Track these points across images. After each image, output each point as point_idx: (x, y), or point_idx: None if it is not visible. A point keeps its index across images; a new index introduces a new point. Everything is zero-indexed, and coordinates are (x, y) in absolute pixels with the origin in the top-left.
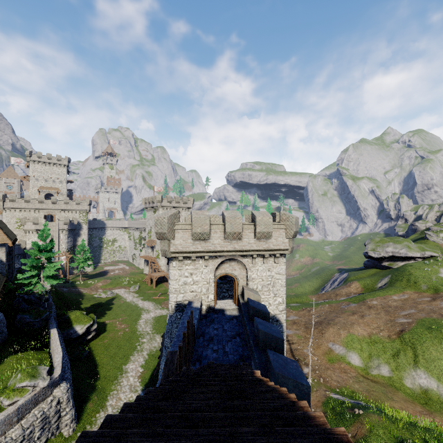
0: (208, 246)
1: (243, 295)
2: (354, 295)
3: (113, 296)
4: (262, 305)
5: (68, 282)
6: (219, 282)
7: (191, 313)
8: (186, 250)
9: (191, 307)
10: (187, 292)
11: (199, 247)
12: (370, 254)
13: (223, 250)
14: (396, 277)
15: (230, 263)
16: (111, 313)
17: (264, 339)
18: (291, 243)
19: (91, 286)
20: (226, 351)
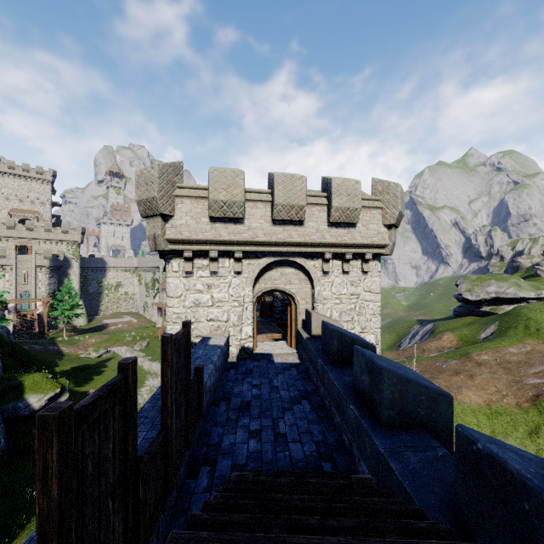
0: (240, 232)
1: (307, 325)
2: (449, 349)
3: (109, 356)
4: (354, 334)
5: (46, 338)
6: (260, 320)
7: (184, 328)
8: (198, 238)
9: (205, 345)
10: (202, 321)
11: (224, 233)
12: (465, 296)
13: (269, 240)
14: (508, 323)
15: (283, 270)
16: (100, 379)
17: (397, 397)
18: (392, 235)
19: (79, 344)
20: (282, 433)
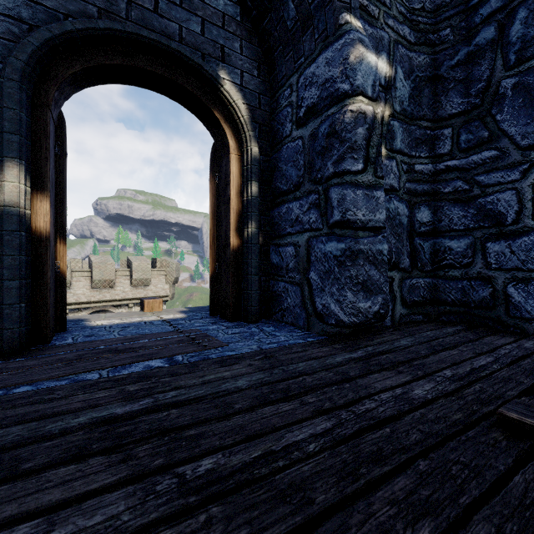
0: (67, 298)
1: None
2: None
3: None
4: None
5: None
6: None
7: None
8: None
9: None
10: None
11: None
12: None
13: (89, 301)
14: None
15: None
16: None
17: None
18: (171, 290)
19: None
20: None
